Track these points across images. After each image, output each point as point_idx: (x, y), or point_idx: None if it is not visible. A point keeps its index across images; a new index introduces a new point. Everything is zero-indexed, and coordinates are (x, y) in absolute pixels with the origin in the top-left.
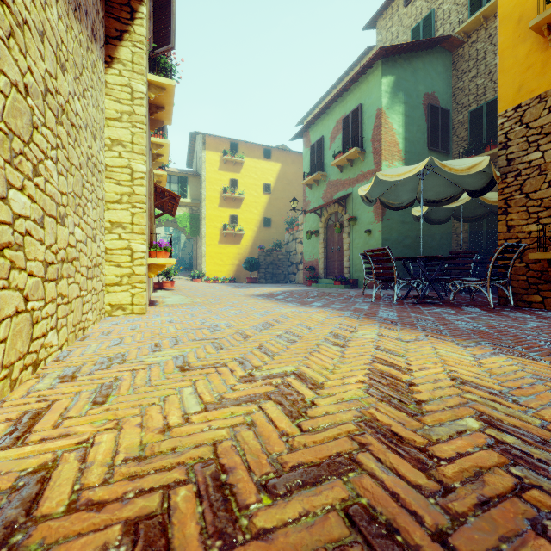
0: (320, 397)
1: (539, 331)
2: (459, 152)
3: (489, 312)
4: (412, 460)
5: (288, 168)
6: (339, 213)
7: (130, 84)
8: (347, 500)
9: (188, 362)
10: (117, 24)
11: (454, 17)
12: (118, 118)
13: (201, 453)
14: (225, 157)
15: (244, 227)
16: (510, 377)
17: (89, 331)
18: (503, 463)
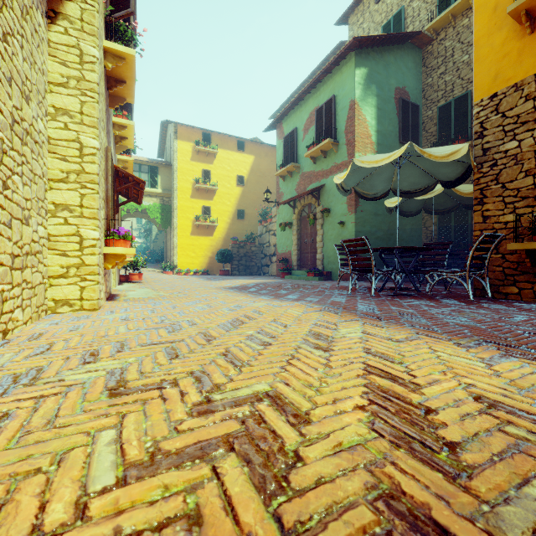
0: (307, 441)
1: (531, 325)
2: (428, 147)
3: (468, 305)
4: None
5: (262, 160)
6: (312, 204)
7: (79, 45)
8: None
9: (125, 379)
10: None
11: (423, 15)
12: (64, 83)
13: None
14: (198, 148)
15: (217, 219)
16: None
17: (16, 333)
18: None
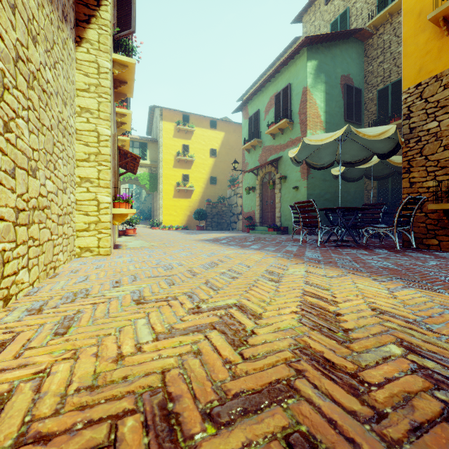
0: (259, 326)
1: (439, 268)
2: (369, 123)
3: (396, 253)
4: (345, 385)
5: (230, 136)
6: (272, 172)
7: (97, 61)
8: (287, 428)
9: (143, 296)
10: (85, 9)
11: (365, 14)
12: (86, 89)
13: (150, 381)
14: (179, 127)
15: (194, 184)
16: (422, 307)
17: (60, 269)
18: (427, 388)
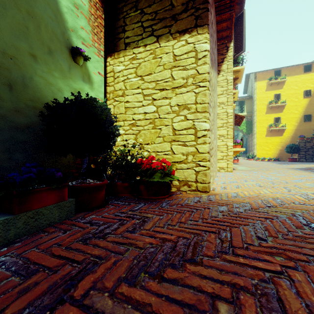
0: None
1: None
2: None
3: None
4: None
5: None
6: None
7: (226, 78)
8: None
9: (260, 185)
10: (221, 56)
11: None
12: (222, 93)
13: (272, 197)
14: (271, 82)
15: (286, 124)
16: None
17: (216, 175)
18: None
